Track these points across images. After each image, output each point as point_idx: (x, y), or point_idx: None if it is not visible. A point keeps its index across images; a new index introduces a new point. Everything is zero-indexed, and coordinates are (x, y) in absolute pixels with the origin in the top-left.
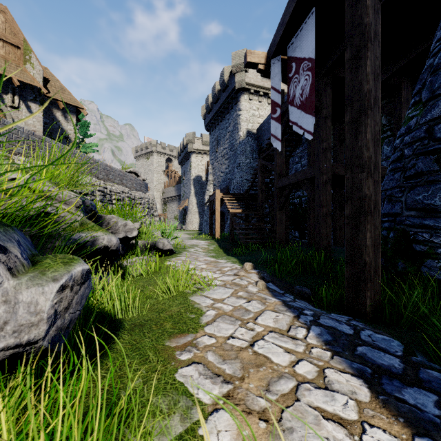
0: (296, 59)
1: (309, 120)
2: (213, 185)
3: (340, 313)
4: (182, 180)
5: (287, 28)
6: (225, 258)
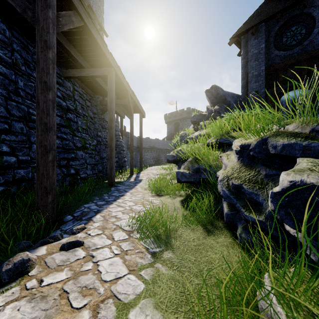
0: None
1: None
2: None
3: (48, 229)
4: None
5: None
6: None
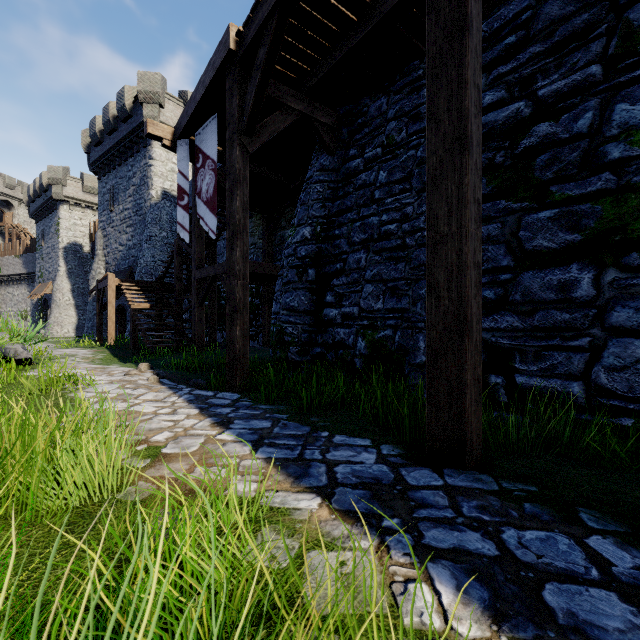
0: (203, 153)
1: (213, 220)
2: (105, 262)
3: None
4: (38, 247)
5: (192, 120)
6: (118, 364)
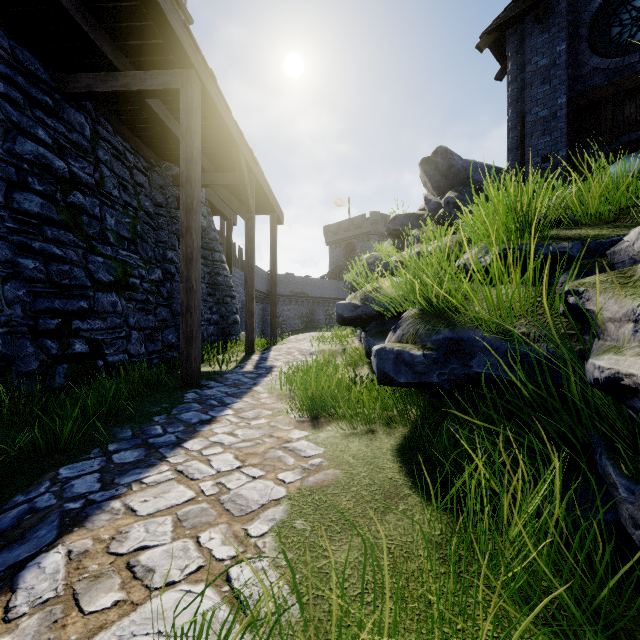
0: None
1: None
2: None
3: None
4: None
5: None
6: None
